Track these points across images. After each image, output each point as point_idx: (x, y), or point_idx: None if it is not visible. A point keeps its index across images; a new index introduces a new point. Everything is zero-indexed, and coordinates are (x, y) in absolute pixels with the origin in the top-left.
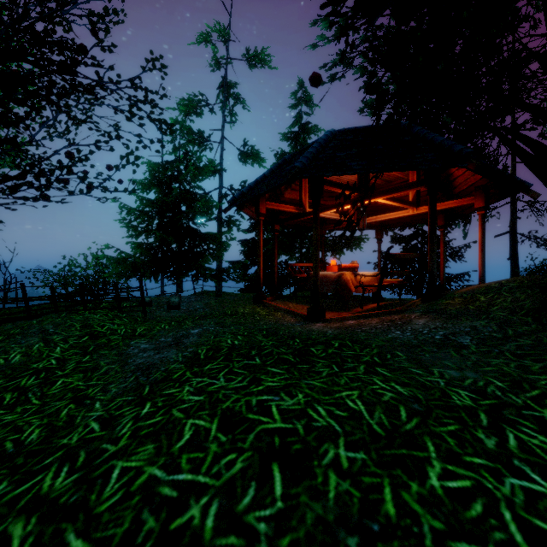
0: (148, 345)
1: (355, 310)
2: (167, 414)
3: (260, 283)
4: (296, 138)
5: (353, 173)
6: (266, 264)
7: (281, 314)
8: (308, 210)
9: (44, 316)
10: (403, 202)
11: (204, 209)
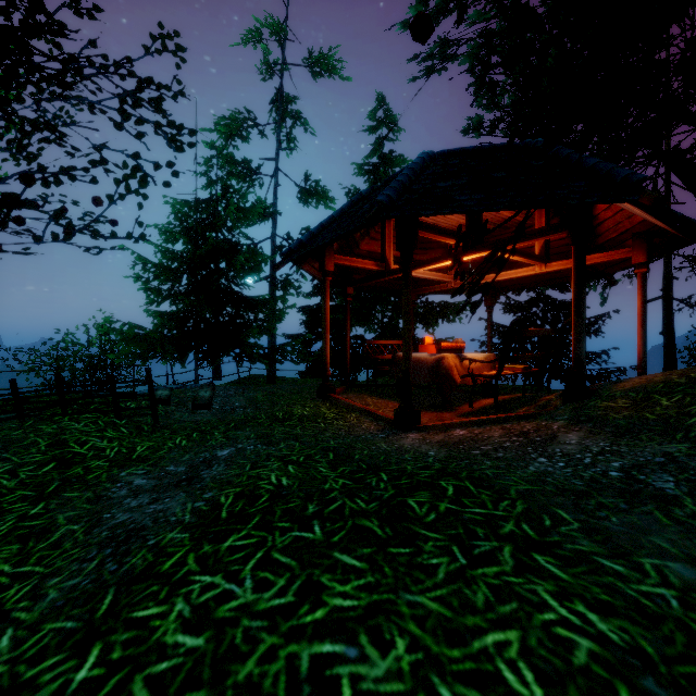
0: (145, 480)
1: (462, 409)
2: (121, 692)
3: (326, 369)
4: (374, 171)
5: (464, 210)
6: (335, 339)
7: (356, 417)
8: (393, 267)
9: (3, 424)
10: (528, 256)
11: (249, 266)
